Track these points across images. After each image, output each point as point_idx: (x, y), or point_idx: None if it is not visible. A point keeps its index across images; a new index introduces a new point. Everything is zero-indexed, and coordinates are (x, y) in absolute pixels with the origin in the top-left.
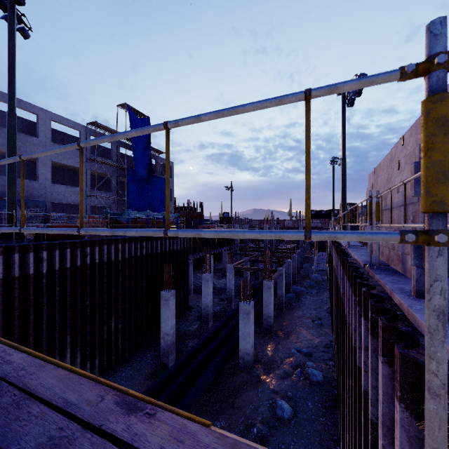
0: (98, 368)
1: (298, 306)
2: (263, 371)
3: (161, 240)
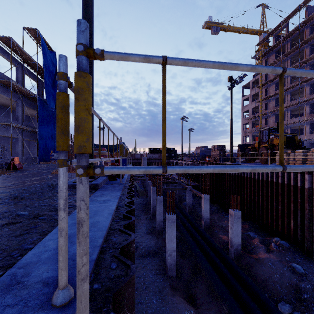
0: None
1: (197, 209)
2: (247, 253)
3: None
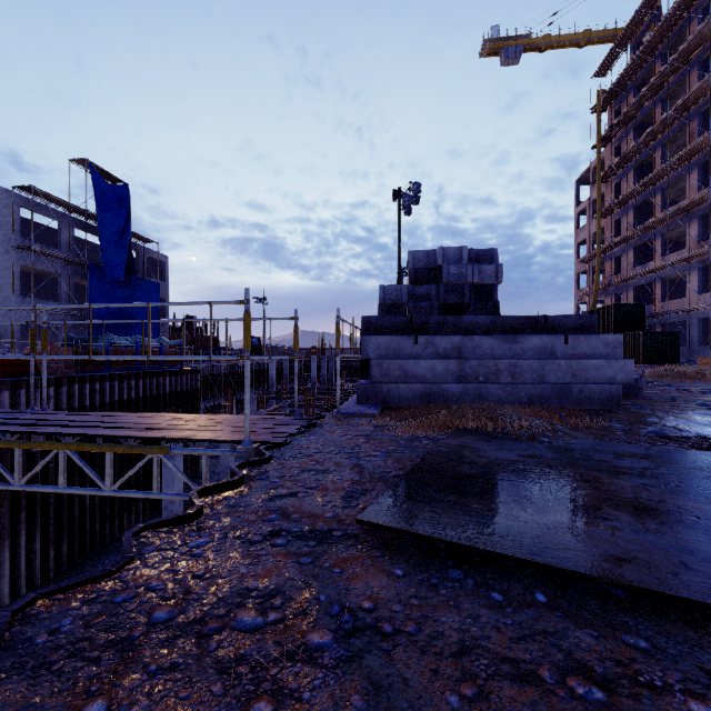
0: (66, 559)
1: None
2: None
3: (158, 378)
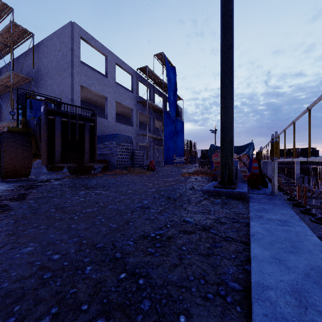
0: None
1: None
2: None
3: None
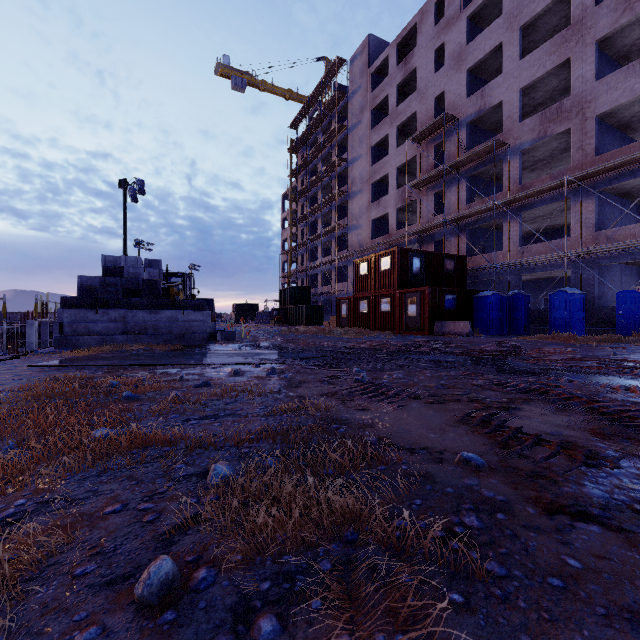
0: None
1: None
2: None
3: None
